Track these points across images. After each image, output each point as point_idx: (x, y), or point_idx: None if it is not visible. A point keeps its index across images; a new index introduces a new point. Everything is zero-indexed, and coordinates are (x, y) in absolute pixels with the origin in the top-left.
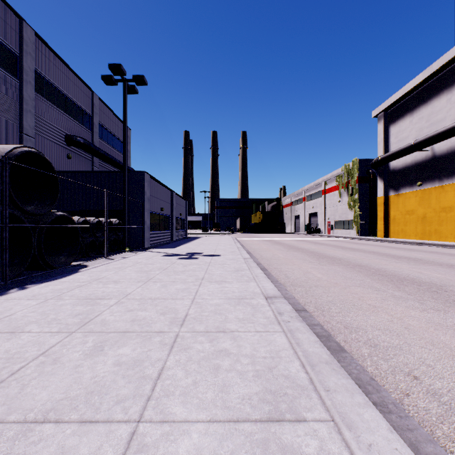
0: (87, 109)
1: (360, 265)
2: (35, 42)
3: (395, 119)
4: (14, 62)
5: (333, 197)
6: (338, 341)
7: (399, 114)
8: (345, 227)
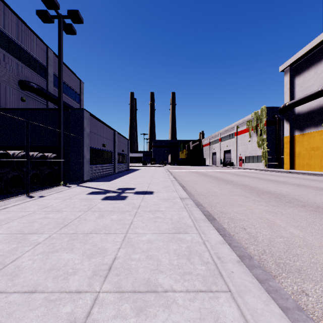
0: (41, 60)
1: (320, 206)
2: None
3: (300, 71)
4: None
5: (244, 138)
6: None
7: (304, 67)
8: (254, 161)
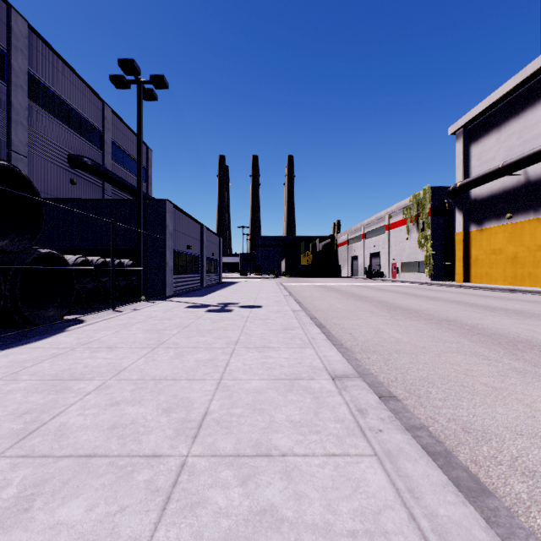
0: (96, 123)
1: (447, 320)
2: (28, 36)
3: (478, 136)
4: (0, 60)
5: (400, 234)
6: (463, 463)
7: (482, 130)
8: (414, 270)
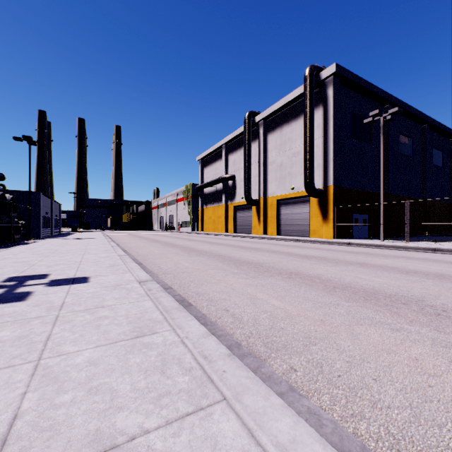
0: None
1: (154, 239)
2: None
3: (206, 165)
4: None
5: (181, 205)
6: (120, 245)
7: (207, 163)
8: (187, 226)
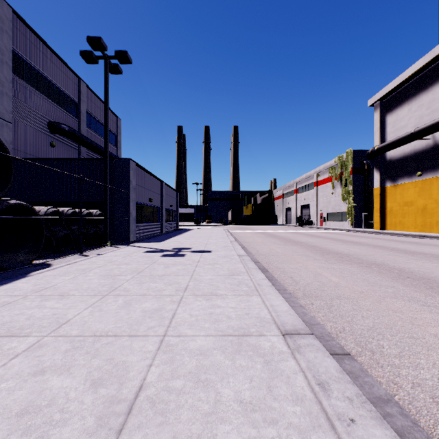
0: (73, 96)
1: (376, 263)
2: (13, 20)
3: (392, 107)
4: None
5: (326, 189)
6: None
7: (396, 102)
8: (338, 219)
